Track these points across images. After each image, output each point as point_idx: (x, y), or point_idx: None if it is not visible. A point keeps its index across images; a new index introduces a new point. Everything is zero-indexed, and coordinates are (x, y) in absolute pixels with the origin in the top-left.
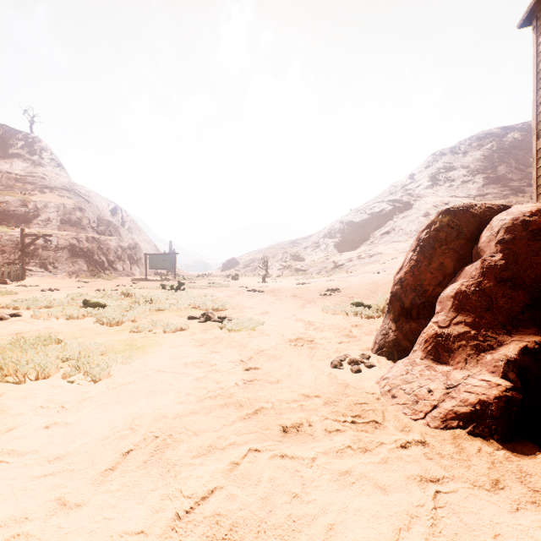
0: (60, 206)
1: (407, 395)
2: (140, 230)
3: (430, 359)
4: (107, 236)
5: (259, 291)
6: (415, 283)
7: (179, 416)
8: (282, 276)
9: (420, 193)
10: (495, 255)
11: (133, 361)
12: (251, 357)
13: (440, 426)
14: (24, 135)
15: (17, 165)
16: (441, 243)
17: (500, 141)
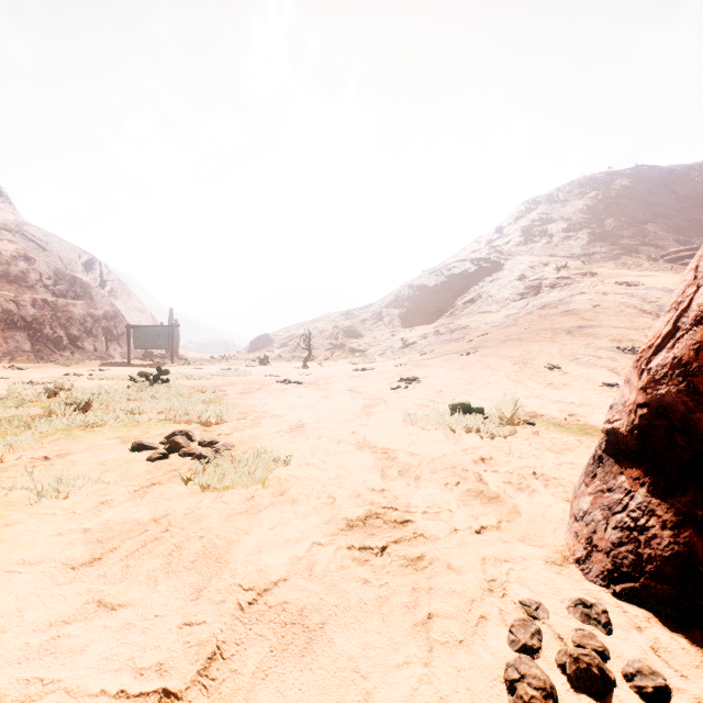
0: None
1: None
2: (130, 293)
3: None
4: (70, 299)
5: (296, 382)
6: None
7: None
8: (332, 359)
9: (511, 251)
10: None
11: None
12: (212, 658)
13: None
14: None
15: None
16: None
17: (606, 189)
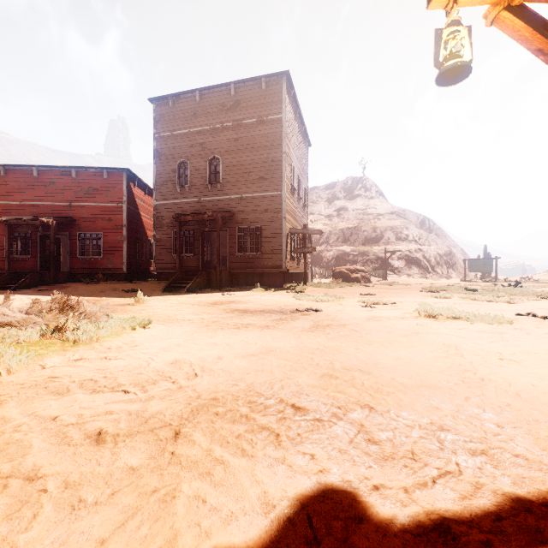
0: (393, 228)
1: None
2: (445, 236)
3: None
4: (426, 246)
5: None
6: None
7: None
8: None
9: None
10: None
11: (523, 302)
12: None
13: None
14: (360, 180)
15: (358, 202)
16: None
17: None
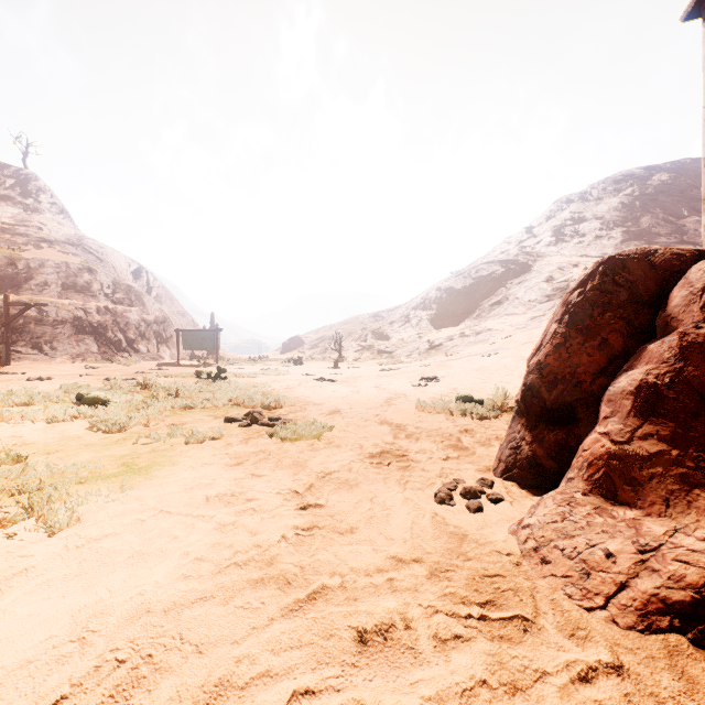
0: (61, 266)
1: (567, 559)
2: (173, 299)
3: (600, 495)
4: (126, 306)
5: (330, 380)
6: (563, 370)
7: (176, 606)
8: (361, 360)
9: (541, 252)
10: (703, 326)
11: (123, 494)
12: (311, 486)
13: (638, 626)
14: (14, 171)
15: (4, 210)
16: (604, 309)
17: (644, 185)
